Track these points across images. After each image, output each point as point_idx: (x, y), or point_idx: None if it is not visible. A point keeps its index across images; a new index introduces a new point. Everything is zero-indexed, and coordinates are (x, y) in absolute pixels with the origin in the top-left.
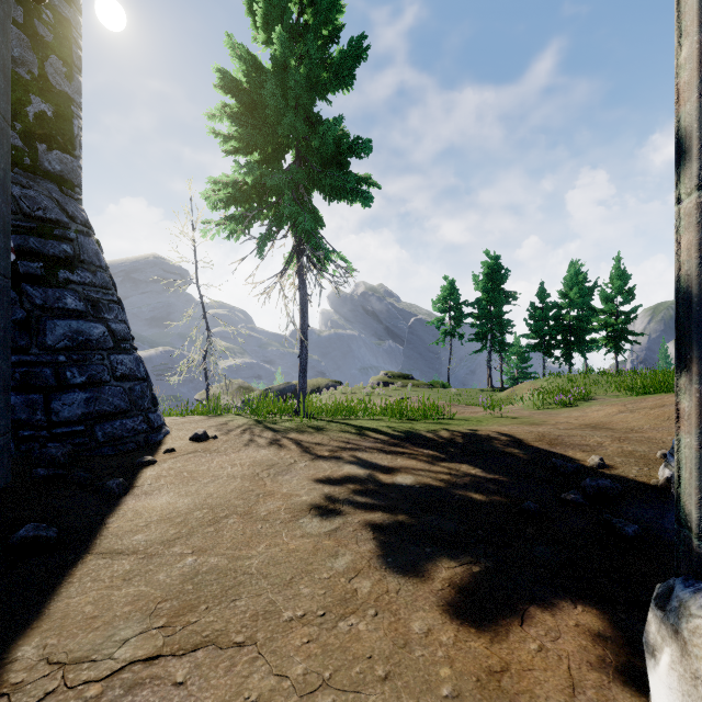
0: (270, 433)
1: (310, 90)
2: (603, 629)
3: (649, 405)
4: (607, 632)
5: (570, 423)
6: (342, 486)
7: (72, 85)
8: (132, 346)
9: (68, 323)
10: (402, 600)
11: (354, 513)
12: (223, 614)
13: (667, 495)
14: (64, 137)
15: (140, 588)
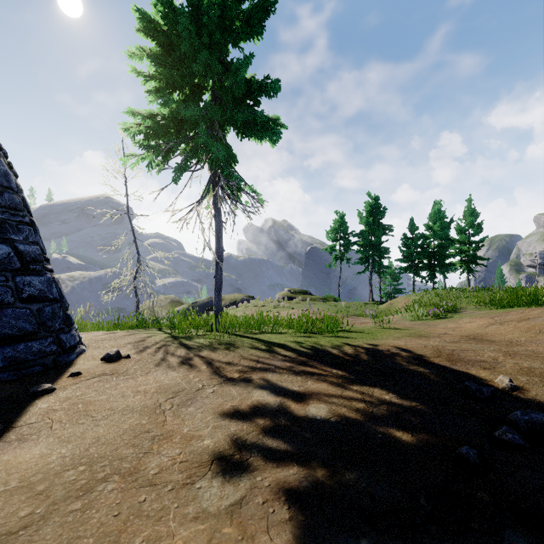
0: (183, 351)
1: (224, 33)
2: None
3: (515, 318)
4: None
5: (452, 335)
6: (251, 421)
7: None
8: (44, 267)
9: None
10: None
11: (264, 469)
12: None
13: None
14: None
15: None
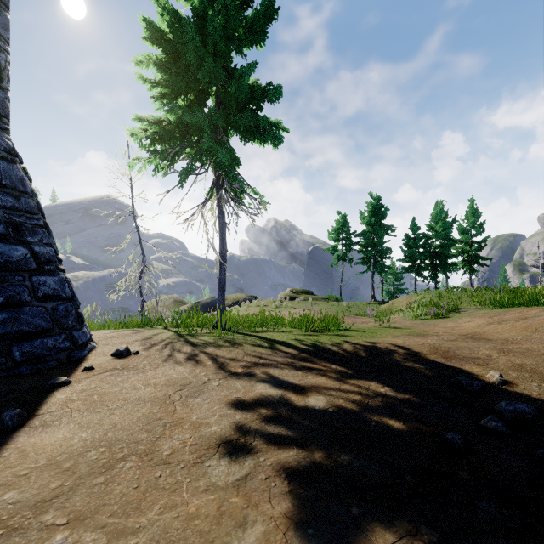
0: (189, 348)
1: (228, 41)
2: None
3: (513, 317)
4: None
5: (450, 334)
6: (254, 411)
7: None
8: (57, 267)
9: None
10: None
11: (267, 451)
12: None
13: None
14: None
15: None
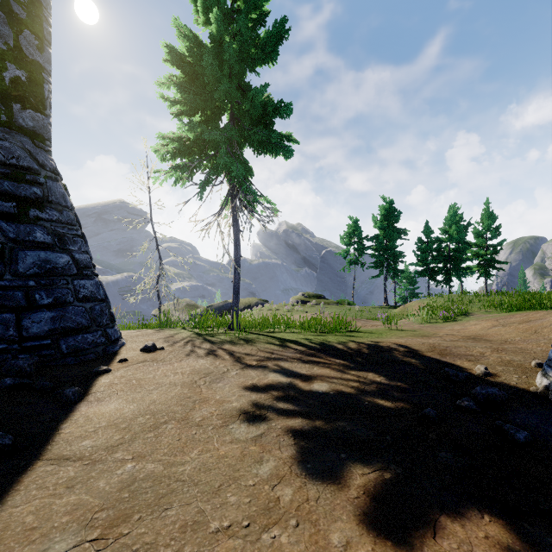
0: (208, 345)
1: (242, 62)
2: (512, 541)
3: (518, 320)
4: (516, 545)
5: (454, 336)
6: (267, 393)
7: (43, 55)
8: (93, 272)
9: (37, 253)
10: (321, 509)
11: (277, 419)
12: (154, 525)
13: (546, 401)
14: (36, 99)
15: (81, 496)
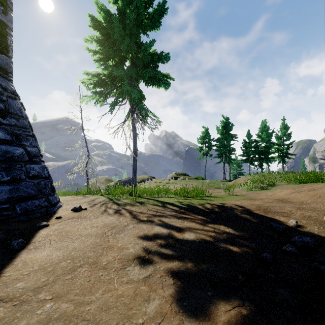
0: (116, 206)
1: (138, 27)
2: None
3: (307, 189)
4: None
5: (269, 199)
6: (154, 241)
7: (7, 17)
8: (40, 159)
9: None
10: None
11: (161, 262)
12: None
13: None
14: (1, 45)
15: None
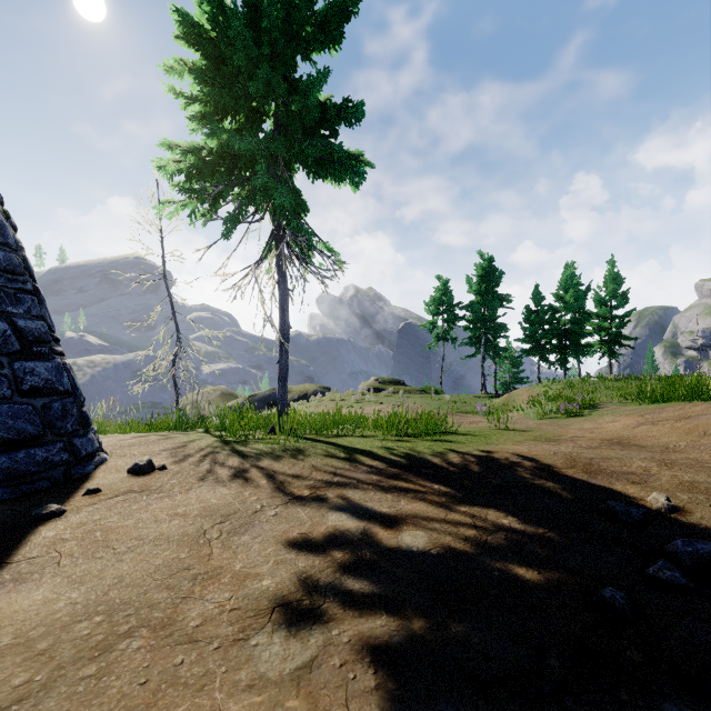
0: (236, 460)
1: (290, 41)
2: None
3: (672, 416)
4: None
5: (590, 438)
6: (325, 555)
7: None
8: (52, 349)
9: None
10: None
11: (342, 619)
12: None
13: None
14: None
15: None
